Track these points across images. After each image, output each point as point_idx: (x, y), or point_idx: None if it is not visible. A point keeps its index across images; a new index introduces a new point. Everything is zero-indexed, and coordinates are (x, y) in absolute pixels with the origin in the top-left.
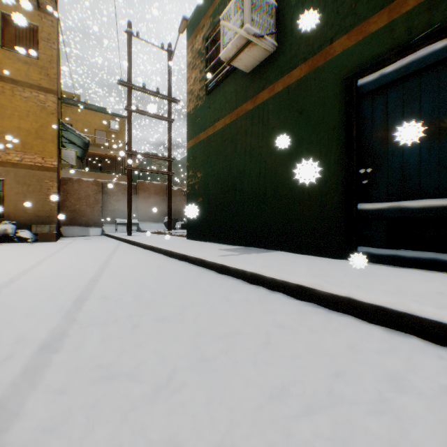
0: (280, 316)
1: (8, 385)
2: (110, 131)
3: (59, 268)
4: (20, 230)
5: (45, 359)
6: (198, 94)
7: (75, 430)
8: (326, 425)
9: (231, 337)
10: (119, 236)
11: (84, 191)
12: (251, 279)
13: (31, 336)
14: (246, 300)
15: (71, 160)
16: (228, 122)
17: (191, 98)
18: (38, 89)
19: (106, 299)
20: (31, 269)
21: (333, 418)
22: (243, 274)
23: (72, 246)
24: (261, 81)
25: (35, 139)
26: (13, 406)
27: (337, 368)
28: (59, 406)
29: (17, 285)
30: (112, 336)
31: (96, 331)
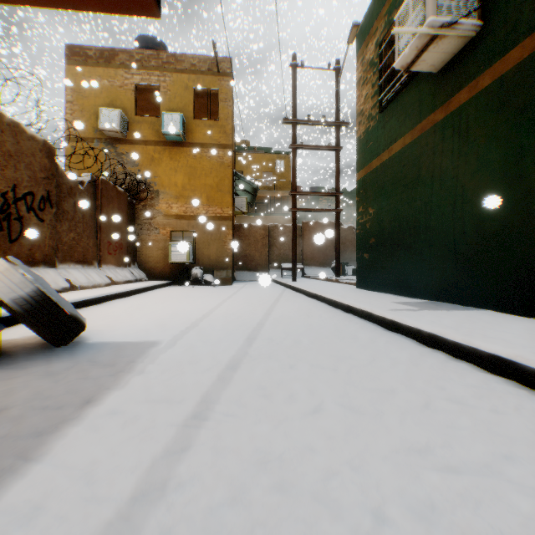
0: (453, 386)
1: (210, 385)
2: (276, 171)
3: (234, 310)
4: (205, 275)
5: (229, 375)
6: (369, 114)
7: (249, 420)
8: (461, 484)
9: (382, 393)
10: (284, 282)
11: (252, 236)
12: (428, 340)
13: (219, 358)
14: (413, 363)
15: (242, 207)
16: (408, 142)
17: (361, 120)
18: (217, 147)
19: (270, 341)
20: (215, 309)
21: (473, 482)
22: (417, 334)
23: (243, 291)
24: (456, 79)
25: (216, 192)
26: (214, 396)
27: (508, 450)
28: (239, 404)
29: (207, 320)
30: (274, 370)
31: (262, 363)
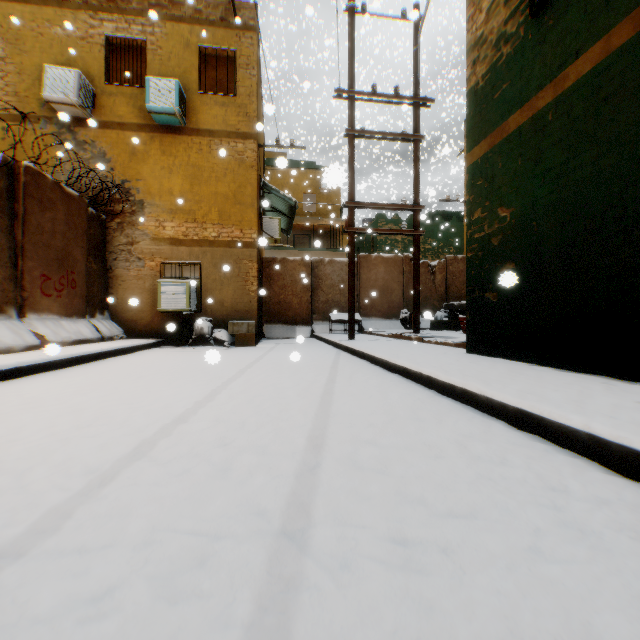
0: None
1: None
2: (321, 193)
3: (235, 417)
4: (215, 330)
5: None
6: (499, 35)
7: None
8: None
9: None
10: (336, 341)
11: (289, 275)
12: None
13: None
14: None
15: (274, 232)
16: (619, 42)
17: (479, 54)
18: (234, 136)
19: None
20: (190, 413)
21: None
22: None
23: (271, 357)
24: None
25: (232, 205)
26: None
27: None
28: None
29: (120, 486)
30: None
31: None
